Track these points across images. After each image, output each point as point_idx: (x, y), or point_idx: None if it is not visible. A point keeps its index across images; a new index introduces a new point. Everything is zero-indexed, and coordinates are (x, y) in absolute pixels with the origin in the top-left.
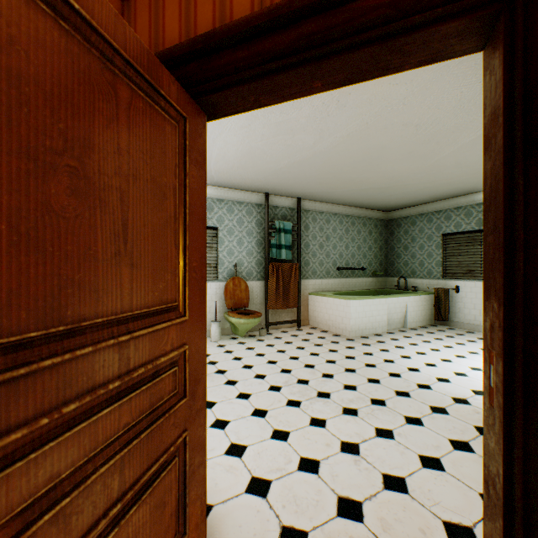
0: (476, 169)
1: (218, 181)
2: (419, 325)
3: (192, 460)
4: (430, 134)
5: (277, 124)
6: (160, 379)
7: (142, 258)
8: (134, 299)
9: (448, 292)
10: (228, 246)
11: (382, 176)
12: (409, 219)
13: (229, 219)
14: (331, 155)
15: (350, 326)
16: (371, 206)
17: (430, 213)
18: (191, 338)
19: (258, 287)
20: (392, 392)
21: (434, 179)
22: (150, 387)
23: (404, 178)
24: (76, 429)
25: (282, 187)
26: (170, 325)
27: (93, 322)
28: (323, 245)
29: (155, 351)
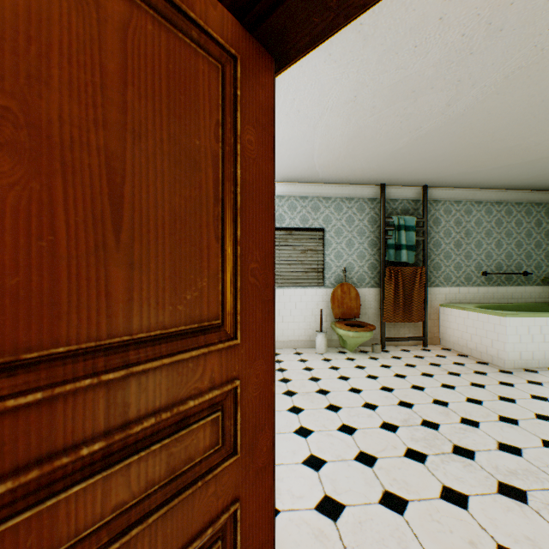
0: None
1: (324, 176)
2: None
3: (247, 540)
4: None
5: (392, 87)
6: (186, 432)
7: (151, 255)
8: (136, 316)
9: None
10: (335, 249)
11: None
12: None
13: (337, 219)
14: (474, 116)
15: (504, 353)
16: (539, 185)
17: None
18: (246, 369)
19: (371, 295)
20: None
21: None
22: (168, 445)
23: None
24: (9, 523)
25: (402, 175)
26: (207, 352)
27: (47, 353)
28: (460, 243)
29: (180, 391)
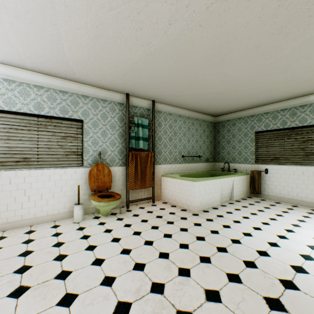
0: (296, 75)
1: (81, 76)
2: (240, 197)
3: None
4: (287, 18)
5: None
6: None
7: None
8: None
9: (260, 173)
10: (93, 137)
11: (222, 78)
12: (231, 122)
13: (94, 114)
14: (185, 44)
15: (194, 203)
16: (205, 111)
17: (246, 117)
18: None
19: (120, 171)
20: (264, 303)
21: (260, 85)
22: None
23: (239, 83)
24: None
25: (140, 88)
26: None
27: None
28: (172, 138)
29: None
